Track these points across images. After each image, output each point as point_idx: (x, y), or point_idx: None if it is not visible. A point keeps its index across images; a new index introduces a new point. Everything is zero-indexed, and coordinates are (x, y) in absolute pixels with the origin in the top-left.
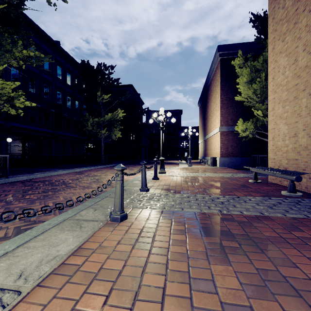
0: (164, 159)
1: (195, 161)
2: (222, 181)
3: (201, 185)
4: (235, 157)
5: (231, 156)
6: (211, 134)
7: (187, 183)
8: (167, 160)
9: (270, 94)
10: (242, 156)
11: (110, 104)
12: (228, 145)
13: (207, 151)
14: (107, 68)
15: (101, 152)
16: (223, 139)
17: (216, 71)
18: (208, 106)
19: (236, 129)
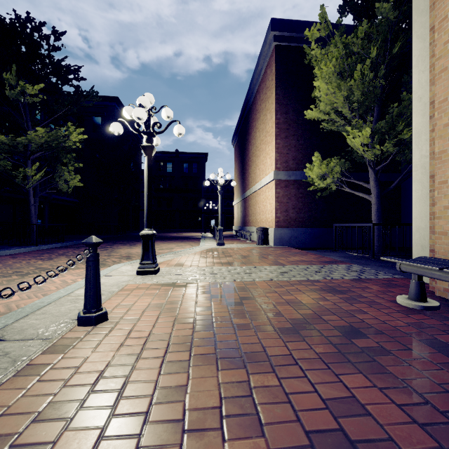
0: (152, 233)
1: (228, 233)
2: (332, 312)
3: (279, 362)
4: (300, 228)
5: (293, 226)
6: (257, 187)
7: (217, 348)
8: (184, 231)
9: (445, 51)
10: (312, 225)
11: (51, 114)
12: (289, 205)
13: (249, 217)
14: (37, 28)
15: (30, 218)
16: (281, 195)
17: (266, 73)
18: (251, 139)
19: (308, 174)
